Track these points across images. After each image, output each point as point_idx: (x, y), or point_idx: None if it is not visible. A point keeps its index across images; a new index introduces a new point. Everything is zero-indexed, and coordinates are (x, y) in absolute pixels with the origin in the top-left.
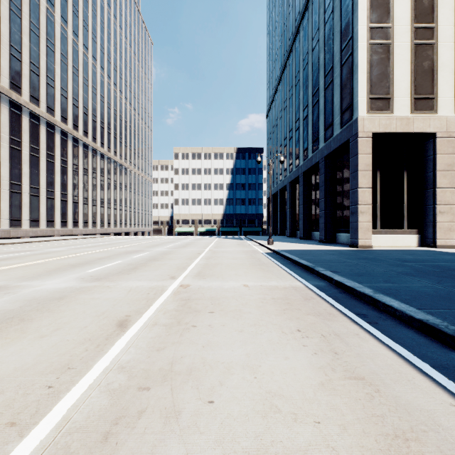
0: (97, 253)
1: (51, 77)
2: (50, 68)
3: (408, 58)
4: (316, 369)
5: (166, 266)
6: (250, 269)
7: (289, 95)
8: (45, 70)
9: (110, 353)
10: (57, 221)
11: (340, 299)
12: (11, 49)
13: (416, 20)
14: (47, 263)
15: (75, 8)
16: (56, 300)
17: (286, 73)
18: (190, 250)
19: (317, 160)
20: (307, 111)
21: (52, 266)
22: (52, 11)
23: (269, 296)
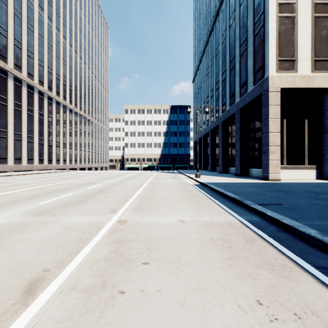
0: (58, 185)
1: (31, 51)
2: (30, 44)
3: (309, 28)
4: None
5: (110, 198)
6: (184, 201)
7: (211, 64)
8: (26, 45)
9: None
10: (35, 159)
11: (283, 241)
12: None
13: None
14: (9, 195)
15: None
16: None
17: (208, 47)
18: (134, 182)
19: (233, 111)
20: (225, 75)
21: (12, 198)
22: (31, 1)
23: (207, 235)
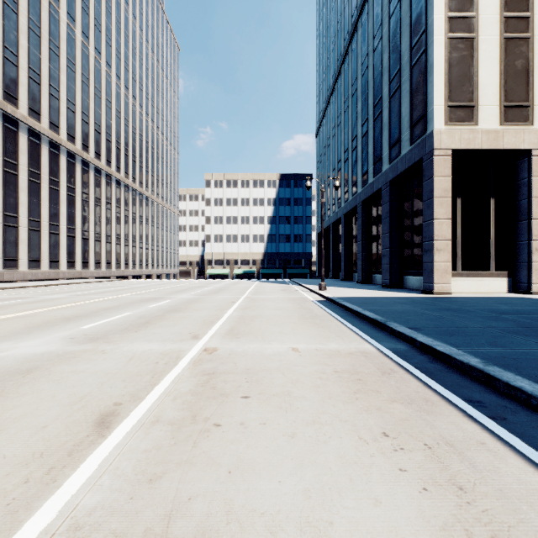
0: (104, 301)
1: (55, 87)
2: (53, 76)
3: (496, 56)
4: (436, 532)
5: (188, 320)
6: (300, 324)
7: (344, 108)
8: (47, 78)
9: (65, 489)
10: (62, 261)
11: (433, 373)
12: (4, 51)
13: (507, 8)
14: (34, 315)
15: (85, 3)
16: (20, 374)
17: (341, 81)
18: (222, 297)
19: (380, 186)
20: (367, 127)
21: (40, 319)
22: (56, 7)
23: (329, 367)
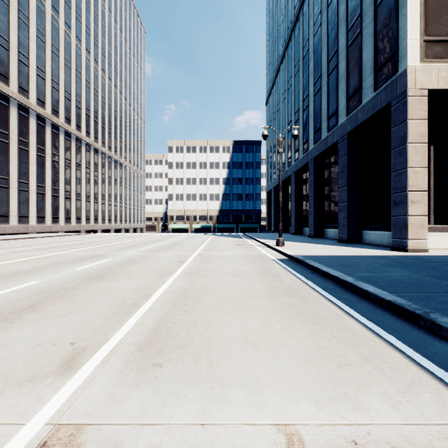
0: (31, 261)
1: (24, 54)
2: (22, 43)
3: None
4: None
5: (100, 300)
6: (273, 312)
7: (295, 71)
8: (16, 45)
9: None
10: (32, 216)
11: None
12: None
13: None
14: None
15: None
16: None
17: (291, 47)
18: (171, 255)
19: (335, 139)
20: (320, 83)
21: None
22: None
23: None
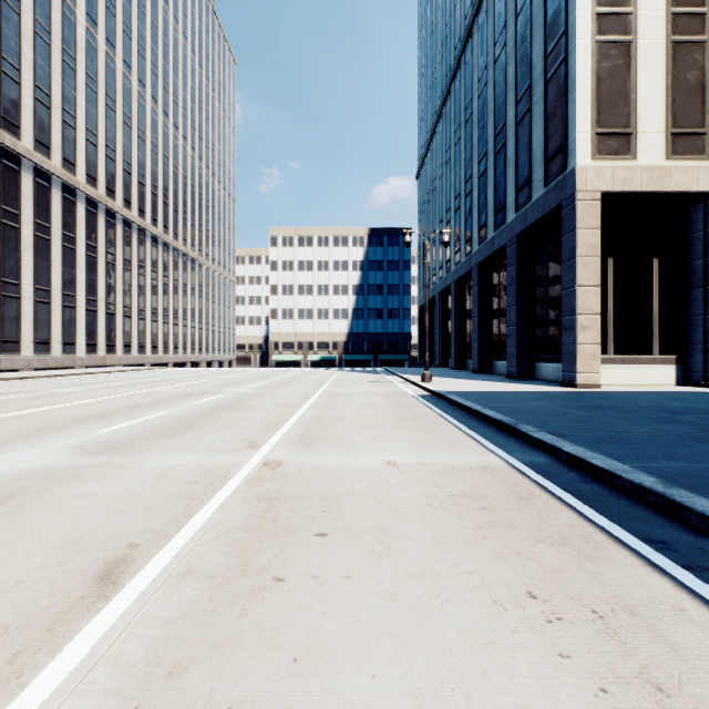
0: (132, 397)
1: (70, 112)
2: (68, 97)
3: (661, 66)
4: None
5: (244, 422)
6: (397, 428)
7: (455, 139)
8: (59, 100)
9: (33, 691)
10: (80, 344)
11: (590, 498)
12: (2, 63)
13: (676, 1)
14: (34, 415)
15: (110, 1)
16: None
17: (450, 104)
18: (291, 392)
19: (503, 242)
20: (485, 164)
21: (40, 421)
22: (71, 5)
23: (441, 489)
